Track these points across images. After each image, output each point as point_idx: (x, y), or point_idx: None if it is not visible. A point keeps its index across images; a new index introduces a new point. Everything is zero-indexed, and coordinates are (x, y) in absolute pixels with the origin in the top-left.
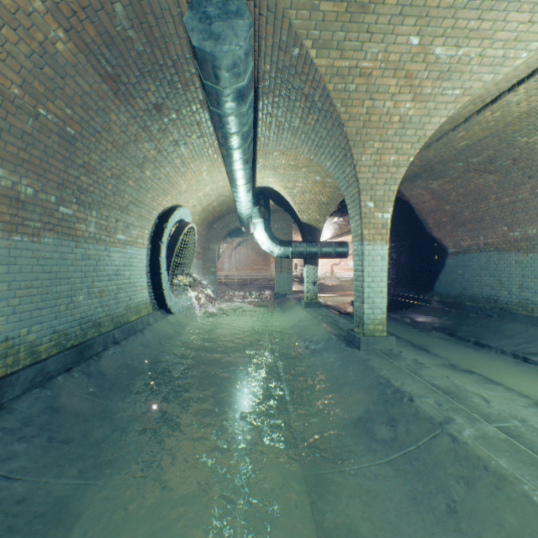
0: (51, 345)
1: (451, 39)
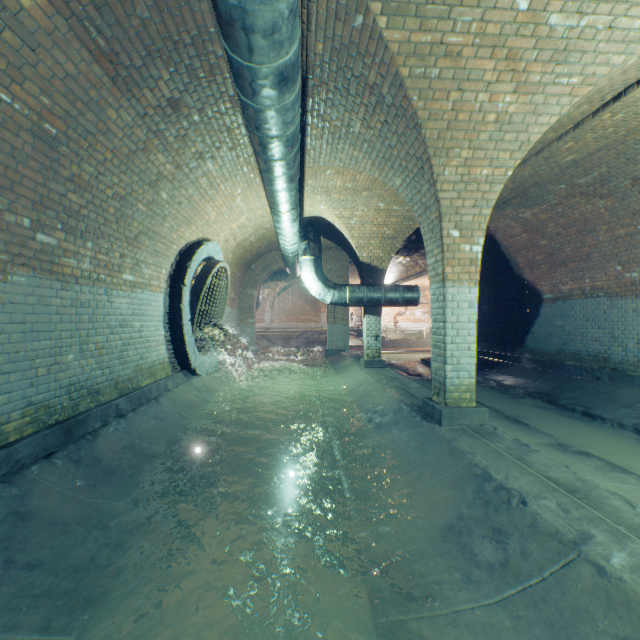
0: (24, 422)
1: (573, 1)
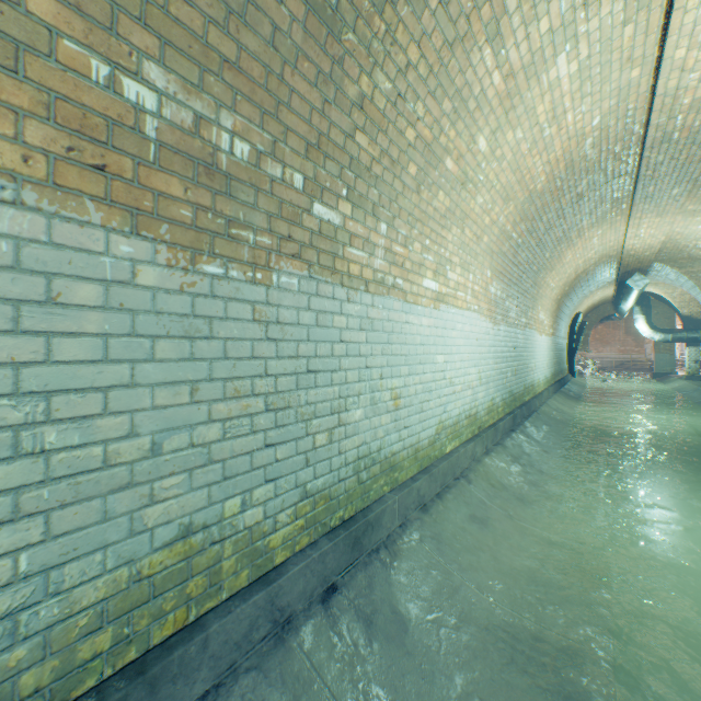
0: (559, 375)
1: None
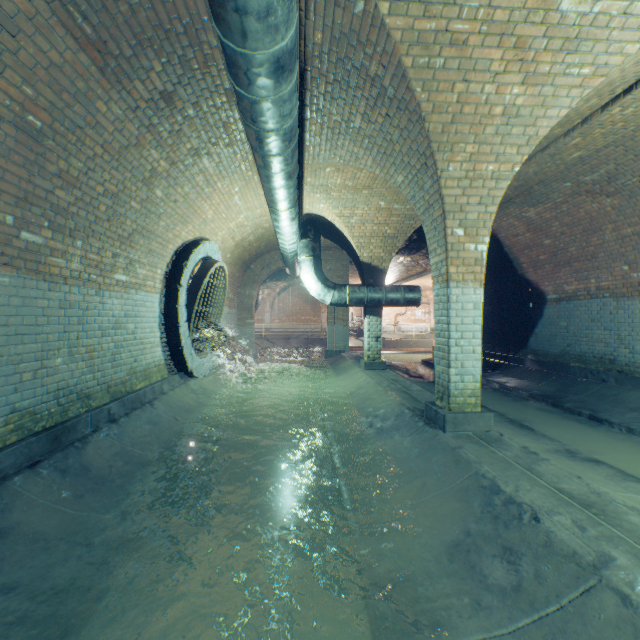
0: (8, 429)
1: None
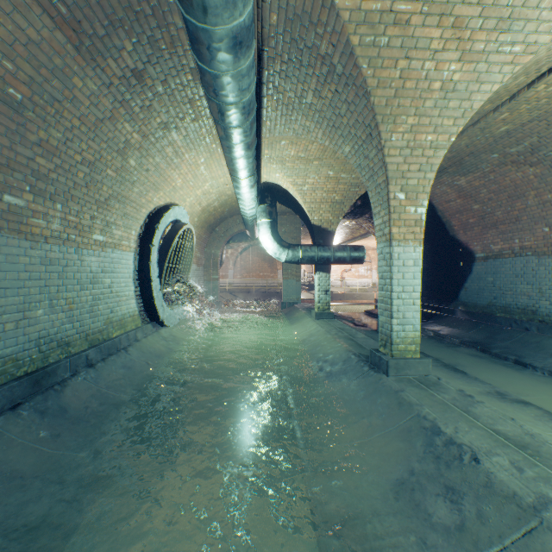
0: None
1: None
